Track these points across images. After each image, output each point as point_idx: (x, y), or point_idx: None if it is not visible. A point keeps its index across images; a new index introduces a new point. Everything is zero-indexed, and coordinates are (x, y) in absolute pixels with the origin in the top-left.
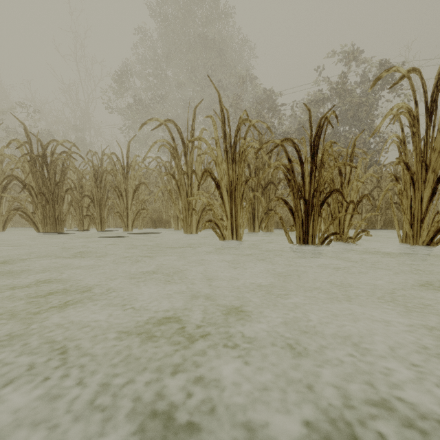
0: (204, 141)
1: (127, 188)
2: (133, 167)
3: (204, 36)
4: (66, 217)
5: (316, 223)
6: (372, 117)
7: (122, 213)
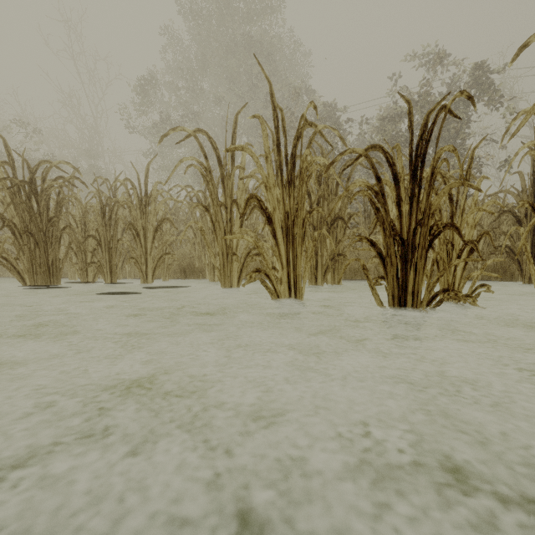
0: (249, 153)
1: (146, 225)
2: (154, 197)
3: (249, 36)
4: (63, 265)
5: (421, 274)
6: (463, 136)
7: (139, 259)
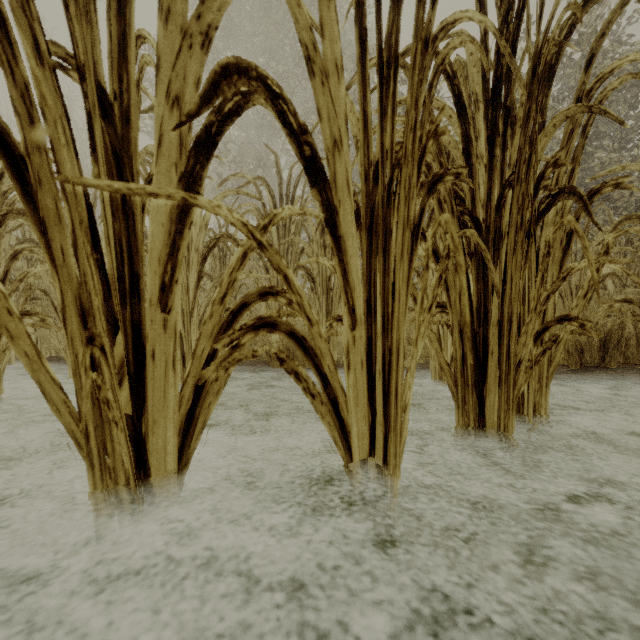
0: None
1: None
2: None
3: None
4: None
5: None
6: None
7: None
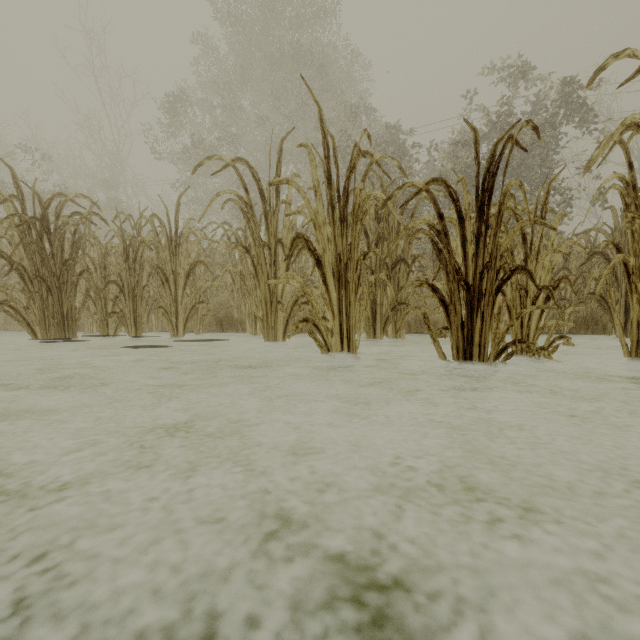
0: (295, 187)
1: (176, 269)
2: (186, 237)
3: (297, 45)
4: (80, 315)
5: (488, 323)
6: (550, 164)
7: (168, 309)
